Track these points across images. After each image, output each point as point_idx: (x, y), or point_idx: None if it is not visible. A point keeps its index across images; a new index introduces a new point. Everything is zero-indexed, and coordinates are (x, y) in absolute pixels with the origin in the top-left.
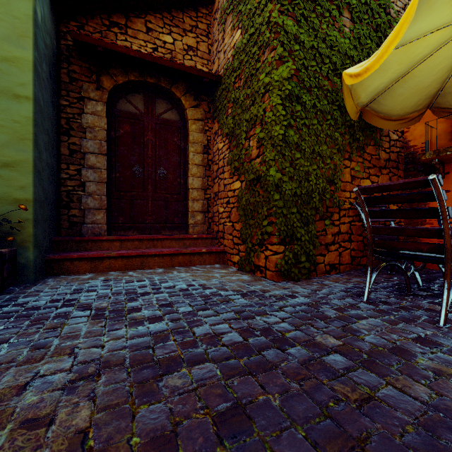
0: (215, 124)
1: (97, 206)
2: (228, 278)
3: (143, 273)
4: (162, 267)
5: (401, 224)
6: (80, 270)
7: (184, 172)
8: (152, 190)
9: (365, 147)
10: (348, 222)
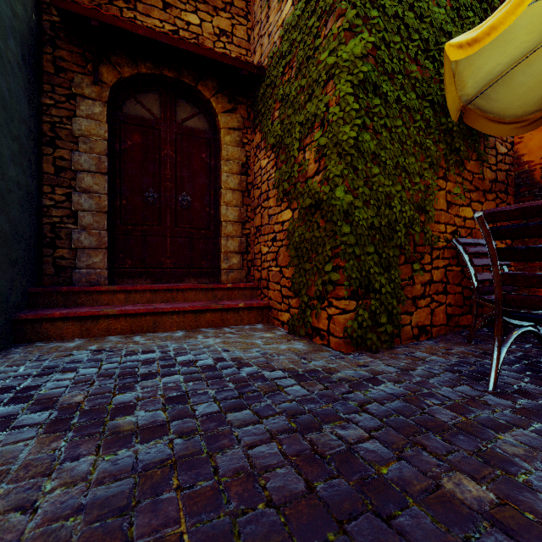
0: (256, 135)
1: (94, 244)
2: (275, 347)
3: (155, 339)
4: (183, 328)
5: (511, 269)
6: (66, 334)
7: (215, 199)
8: (171, 223)
9: (465, 162)
10: (443, 266)
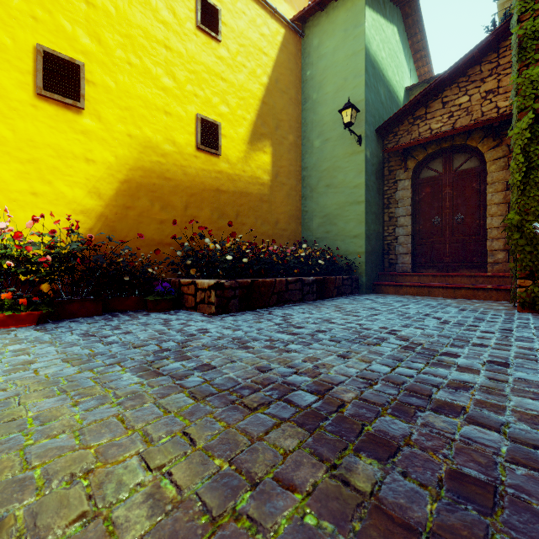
0: None
1: (405, 252)
2: (480, 306)
3: (424, 298)
4: (446, 297)
5: None
6: (389, 292)
7: (484, 213)
8: (449, 235)
9: None
10: None
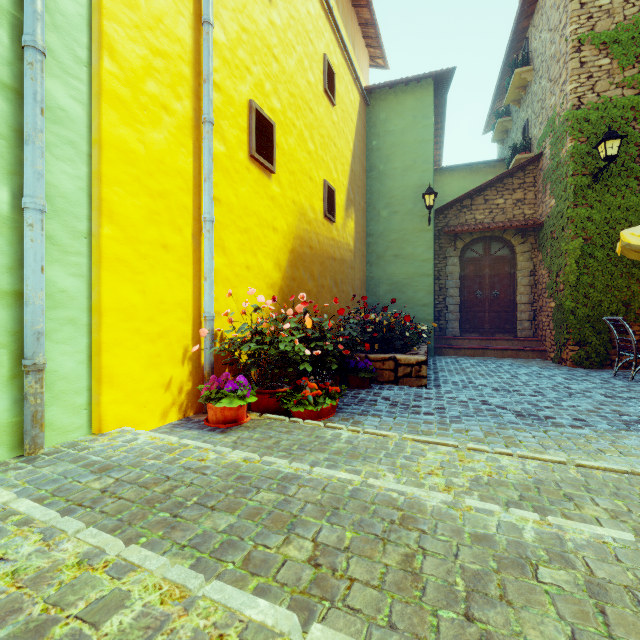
0: (539, 254)
1: (454, 319)
2: (539, 364)
3: (485, 358)
4: (496, 357)
5: None
6: (449, 354)
7: (513, 291)
8: (488, 306)
9: None
10: None
